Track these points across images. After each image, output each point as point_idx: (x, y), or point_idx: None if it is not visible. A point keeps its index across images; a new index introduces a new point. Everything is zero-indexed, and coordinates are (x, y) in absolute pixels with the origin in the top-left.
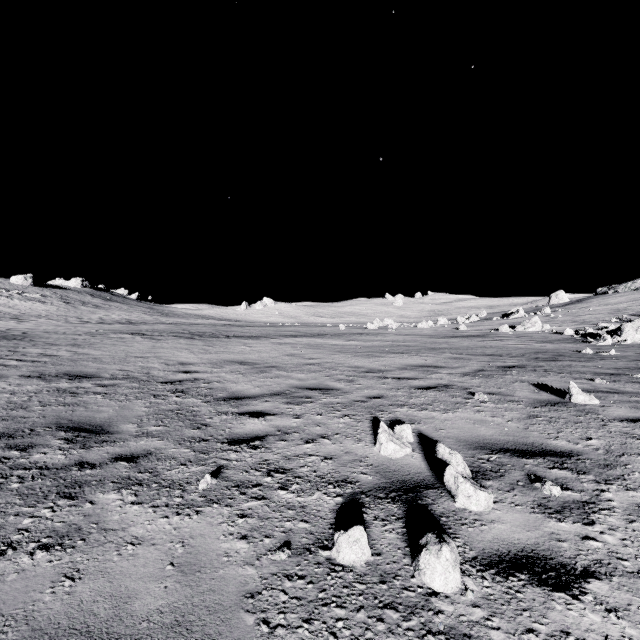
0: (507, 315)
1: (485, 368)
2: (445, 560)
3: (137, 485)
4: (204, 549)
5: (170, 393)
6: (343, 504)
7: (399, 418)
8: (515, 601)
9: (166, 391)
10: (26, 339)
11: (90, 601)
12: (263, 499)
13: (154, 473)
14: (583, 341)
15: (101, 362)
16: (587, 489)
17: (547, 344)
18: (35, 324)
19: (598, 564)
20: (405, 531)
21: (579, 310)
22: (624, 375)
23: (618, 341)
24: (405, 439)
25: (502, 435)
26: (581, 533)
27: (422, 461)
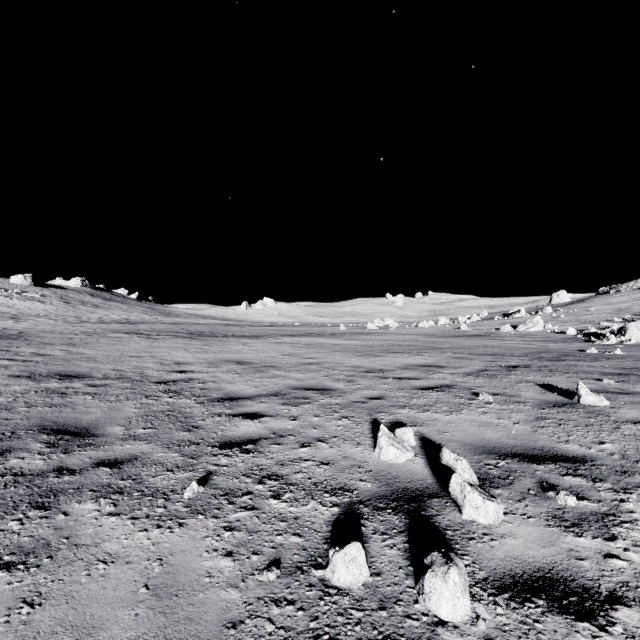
0: (508, 315)
1: (488, 368)
2: (453, 584)
3: (117, 493)
4: (184, 568)
5: (163, 393)
6: (340, 515)
7: (400, 420)
8: (534, 633)
9: (159, 391)
10: (21, 338)
11: (48, 632)
12: (253, 509)
13: (137, 480)
14: (586, 341)
15: (95, 362)
16: (605, 499)
17: (550, 344)
18: (33, 324)
19: (625, 587)
20: (407, 547)
21: (581, 310)
22: (632, 375)
23: (622, 341)
24: (407, 443)
25: (509, 438)
26: (603, 550)
27: (425, 467)
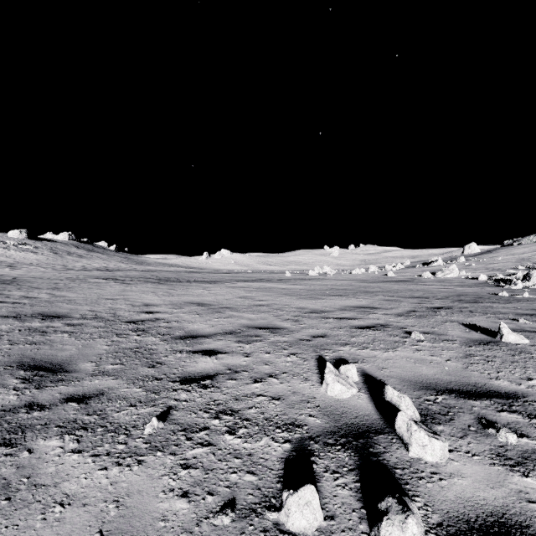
0: (427, 263)
1: (416, 309)
2: (412, 535)
3: (82, 429)
4: (140, 510)
5: (132, 332)
6: (291, 452)
7: (343, 357)
8: None
9: (128, 330)
10: (14, 283)
11: None
12: (209, 445)
13: (102, 415)
14: (496, 285)
15: (74, 303)
16: None
17: (466, 288)
18: (26, 271)
19: None
20: (359, 486)
21: (489, 259)
22: None
23: (527, 285)
24: (351, 379)
25: (444, 375)
26: None
27: (369, 402)
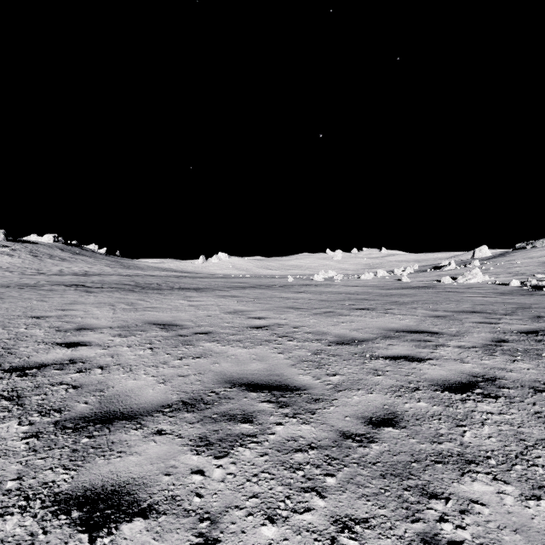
0: (438, 267)
1: (501, 335)
2: None
3: None
4: None
5: None
6: None
7: None
8: None
9: None
10: None
11: None
12: None
13: None
14: (541, 293)
15: None
16: None
17: (511, 296)
18: None
19: None
20: None
21: (507, 263)
22: None
23: None
24: None
25: None
26: None
27: None
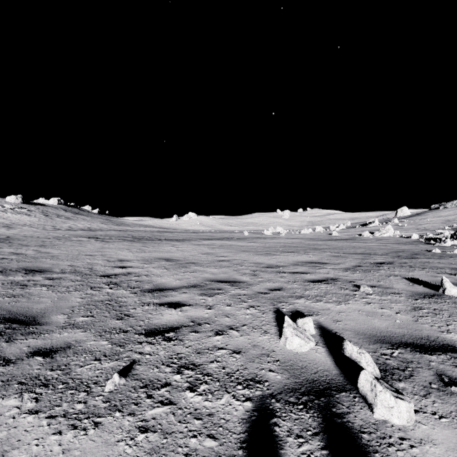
0: (366, 224)
1: (361, 264)
2: None
3: (43, 386)
4: None
5: (105, 285)
6: (253, 411)
7: (298, 309)
8: None
9: (102, 283)
10: (6, 241)
11: None
12: (169, 404)
13: (65, 370)
14: (428, 243)
15: (57, 259)
16: None
17: (401, 245)
18: (19, 230)
19: None
20: (325, 455)
21: (419, 221)
22: None
23: (455, 243)
24: (308, 332)
25: (396, 327)
26: None
27: (327, 356)
